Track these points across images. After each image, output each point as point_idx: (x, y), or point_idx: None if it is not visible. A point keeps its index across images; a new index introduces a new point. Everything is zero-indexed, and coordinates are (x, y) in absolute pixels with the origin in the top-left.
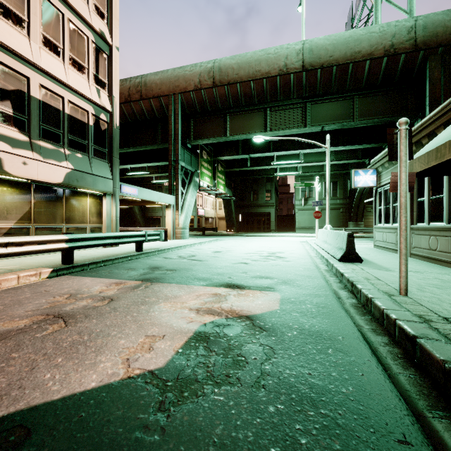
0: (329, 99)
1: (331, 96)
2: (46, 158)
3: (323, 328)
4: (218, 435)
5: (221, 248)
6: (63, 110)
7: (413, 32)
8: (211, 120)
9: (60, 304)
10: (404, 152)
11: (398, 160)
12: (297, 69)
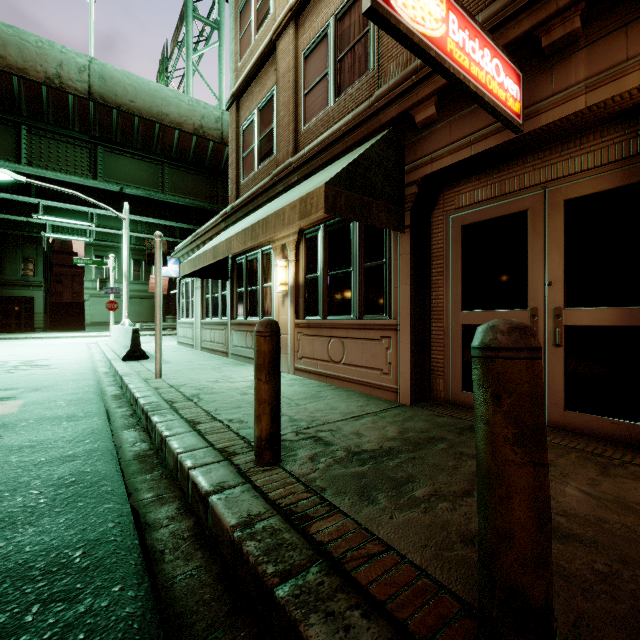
0: (132, 154)
1: (134, 151)
2: None
3: (67, 413)
4: None
5: None
6: None
7: (220, 123)
8: None
9: None
10: (159, 260)
11: (155, 265)
12: (80, 92)
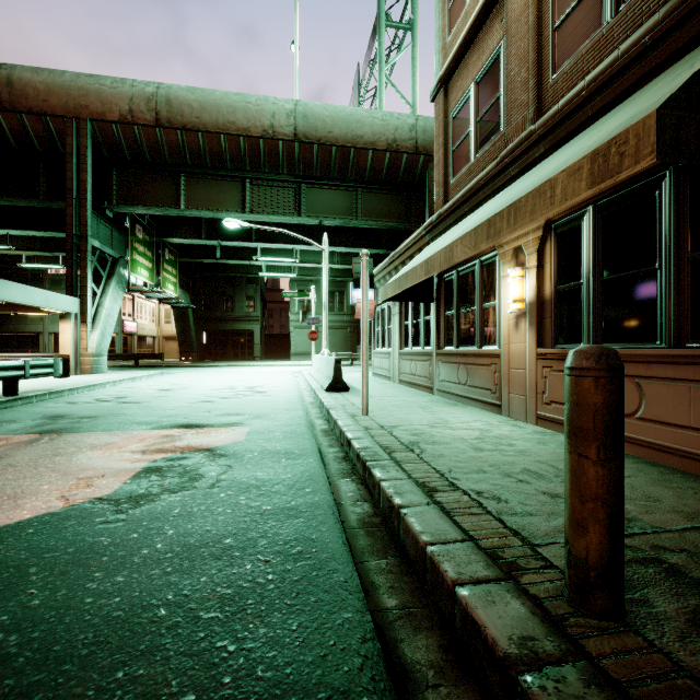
0: (329, 186)
1: (331, 182)
2: None
3: (284, 447)
4: (176, 513)
5: (172, 385)
6: None
7: (414, 131)
8: (153, 178)
9: None
10: (366, 282)
11: (361, 288)
12: (288, 136)
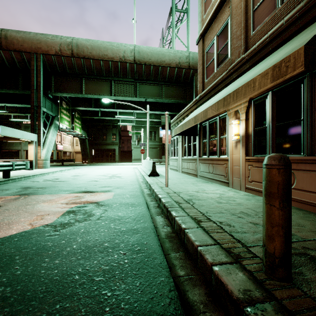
0: (149, 83)
1: (150, 81)
2: None
3: (130, 201)
4: (82, 231)
5: (79, 173)
6: None
7: (188, 59)
8: (70, 80)
9: None
10: (167, 126)
11: (165, 129)
12: (131, 61)
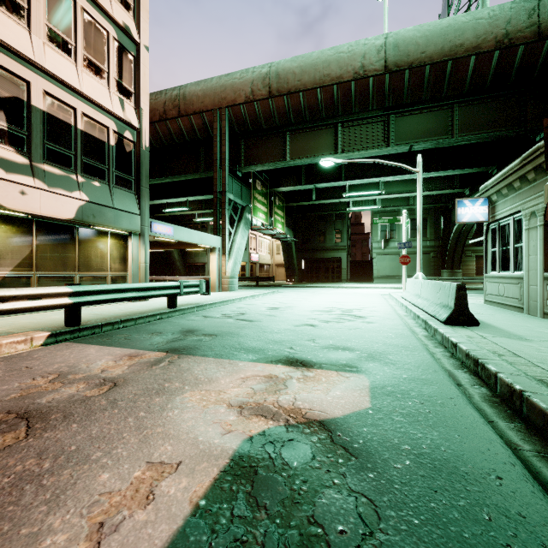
0: (419, 110)
1: (422, 105)
2: (52, 187)
3: (456, 453)
4: None
5: (279, 303)
6: (76, 125)
7: (535, 15)
8: (267, 141)
9: (36, 391)
10: None
11: None
12: (378, 71)
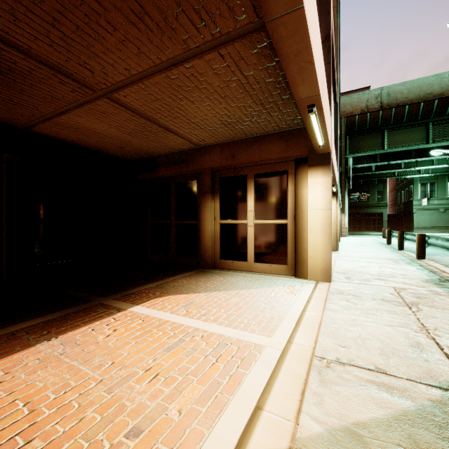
0: None
1: None
2: None
3: None
4: None
5: None
6: None
7: None
8: (368, 136)
9: None
10: None
11: None
12: None
